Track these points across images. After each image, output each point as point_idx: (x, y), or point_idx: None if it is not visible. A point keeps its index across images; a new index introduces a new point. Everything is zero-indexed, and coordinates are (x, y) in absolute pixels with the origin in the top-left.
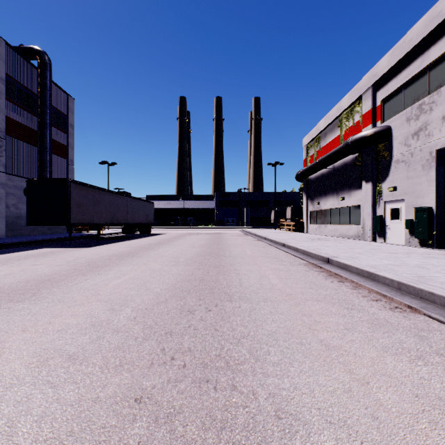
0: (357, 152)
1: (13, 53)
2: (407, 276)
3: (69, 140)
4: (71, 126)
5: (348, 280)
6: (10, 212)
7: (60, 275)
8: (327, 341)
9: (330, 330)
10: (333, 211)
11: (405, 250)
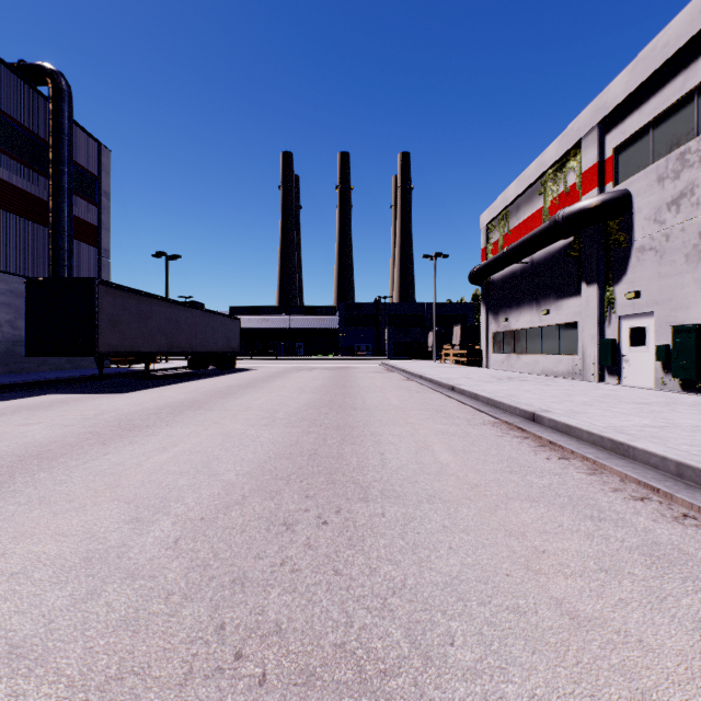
0: (572, 235)
1: (8, 73)
2: (690, 450)
3: (103, 217)
4: (105, 194)
5: (577, 455)
6: (2, 334)
7: (62, 445)
8: (570, 602)
9: (571, 573)
10: (531, 331)
11: (662, 398)
